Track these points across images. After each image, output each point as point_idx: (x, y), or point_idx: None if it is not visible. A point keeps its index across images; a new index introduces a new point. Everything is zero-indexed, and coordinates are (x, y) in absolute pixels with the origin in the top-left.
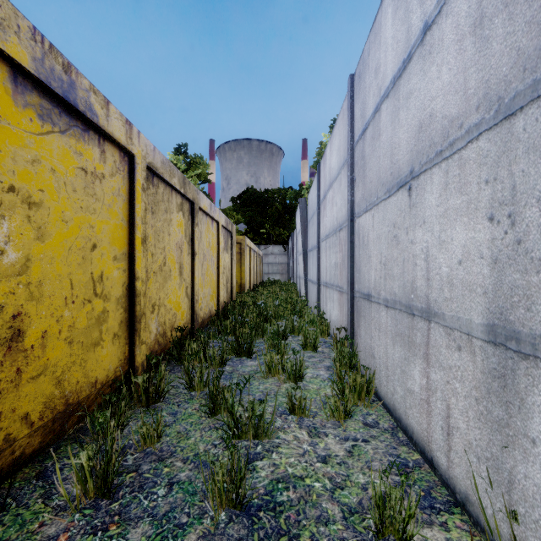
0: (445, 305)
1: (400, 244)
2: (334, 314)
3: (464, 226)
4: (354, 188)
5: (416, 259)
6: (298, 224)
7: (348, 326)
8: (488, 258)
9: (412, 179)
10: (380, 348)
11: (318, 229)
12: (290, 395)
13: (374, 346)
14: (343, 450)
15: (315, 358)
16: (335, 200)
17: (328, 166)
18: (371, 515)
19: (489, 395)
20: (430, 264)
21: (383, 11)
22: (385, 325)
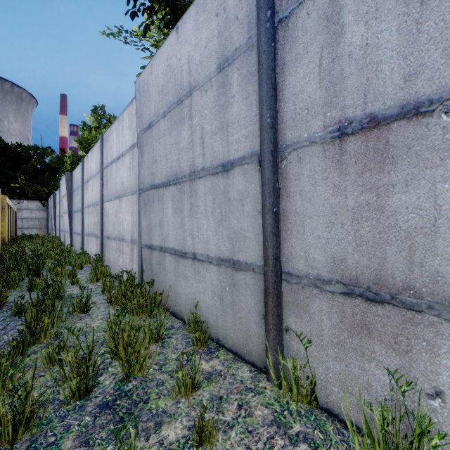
0: (126, 236)
1: (117, 217)
2: (93, 250)
3: (128, 216)
4: (103, 188)
5: (121, 223)
6: (64, 190)
7: (101, 253)
8: (131, 224)
9: (120, 197)
10: (113, 256)
11: (82, 200)
12: (72, 277)
13: (110, 257)
14: (95, 287)
15: (82, 272)
16: (94, 188)
17: (90, 165)
18: (101, 287)
19: (131, 255)
20: (123, 225)
21: (113, 128)
22: (114, 247)
